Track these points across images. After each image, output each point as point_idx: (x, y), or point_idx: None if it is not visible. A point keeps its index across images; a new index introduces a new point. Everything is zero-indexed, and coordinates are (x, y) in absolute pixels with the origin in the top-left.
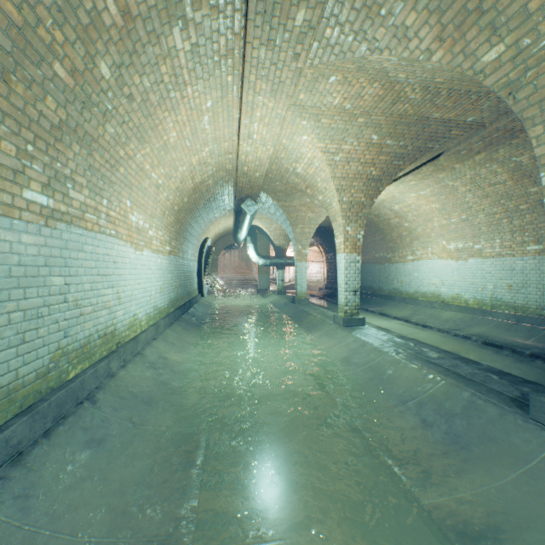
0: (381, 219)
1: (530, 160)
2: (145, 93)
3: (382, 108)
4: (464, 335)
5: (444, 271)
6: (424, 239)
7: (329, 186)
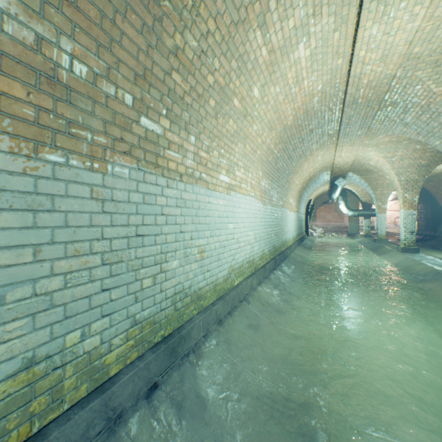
0: None
1: None
2: (300, 162)
3: None
4: None
5: None
6: None
7: (390, 172)
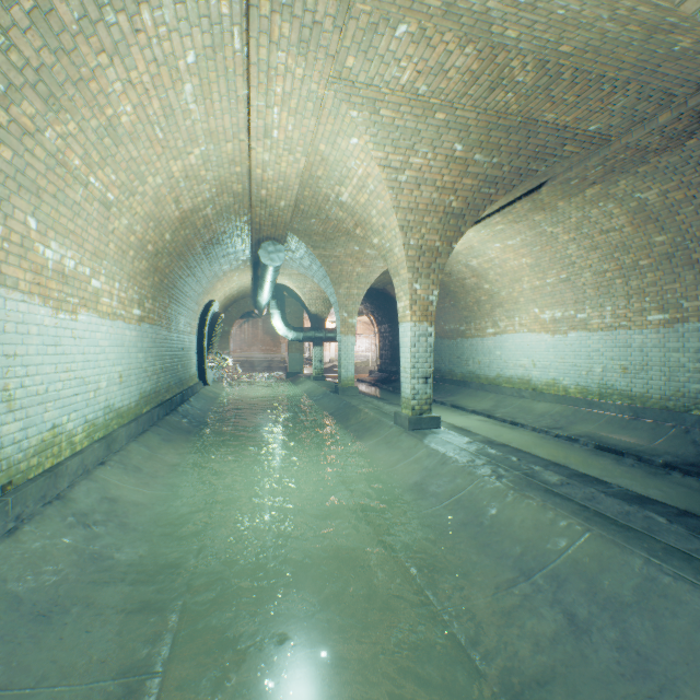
0: (454, 278)
1: (660, 197)
2: None
3: (474, 97)
4: (569, 436)
5: (537, 348)
6: (510, 306)
7: (389, 221)
